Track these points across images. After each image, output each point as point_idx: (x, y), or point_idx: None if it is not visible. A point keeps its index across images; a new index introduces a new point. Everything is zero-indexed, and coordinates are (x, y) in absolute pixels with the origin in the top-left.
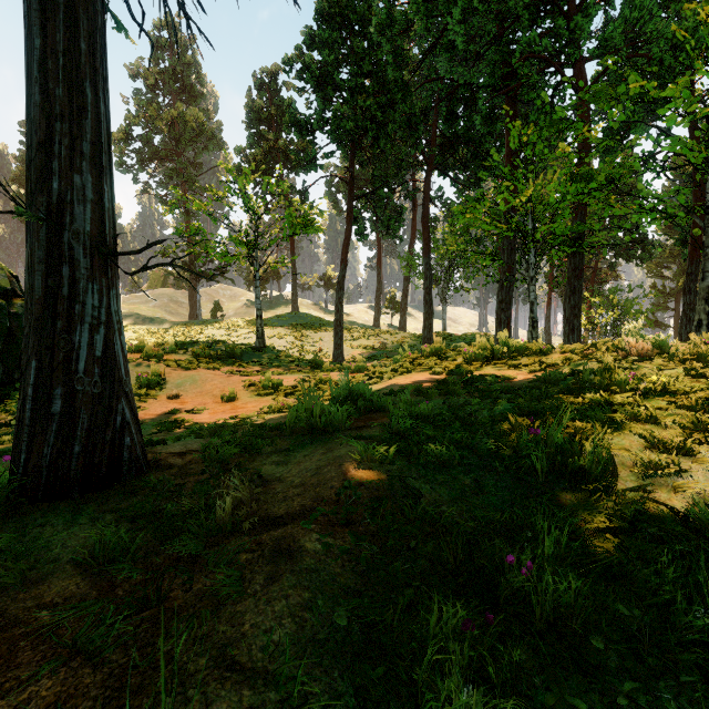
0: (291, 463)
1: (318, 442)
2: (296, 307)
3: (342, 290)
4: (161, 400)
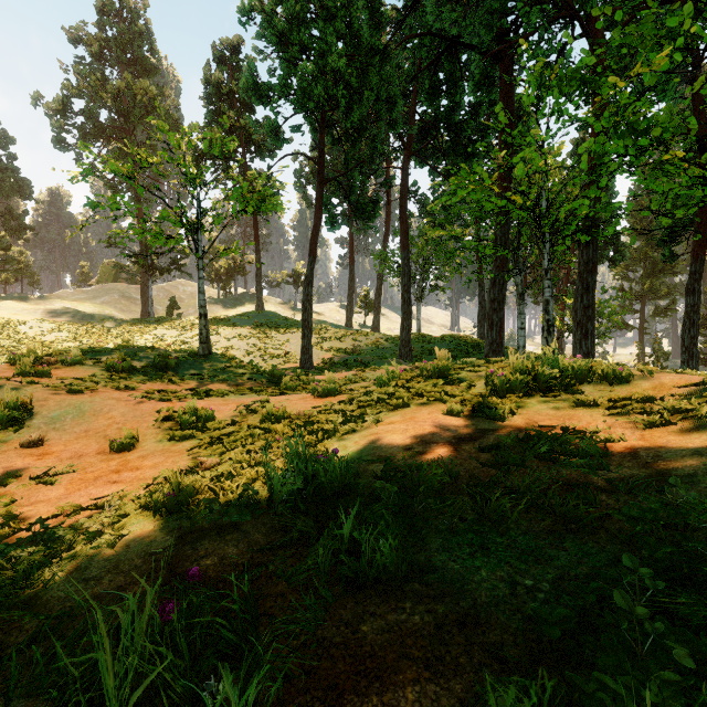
0: None
1: None
2: (261, 305)
3: (311, 286)
4: (7, 450)
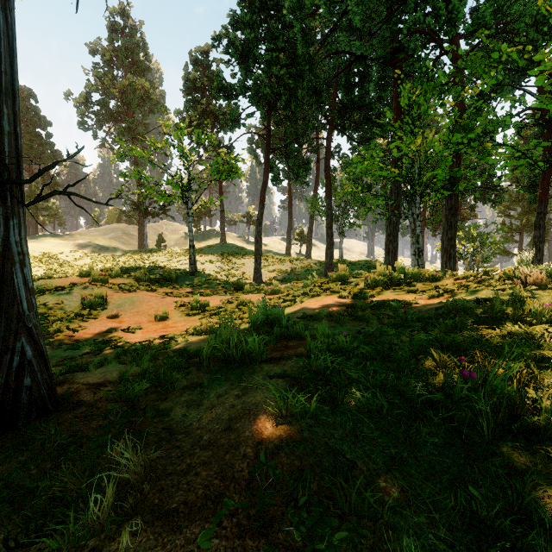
0: (203, 406)
1: (234, 376)
2: (224, 239)
3: (261, 225)
4: (101, 319)
